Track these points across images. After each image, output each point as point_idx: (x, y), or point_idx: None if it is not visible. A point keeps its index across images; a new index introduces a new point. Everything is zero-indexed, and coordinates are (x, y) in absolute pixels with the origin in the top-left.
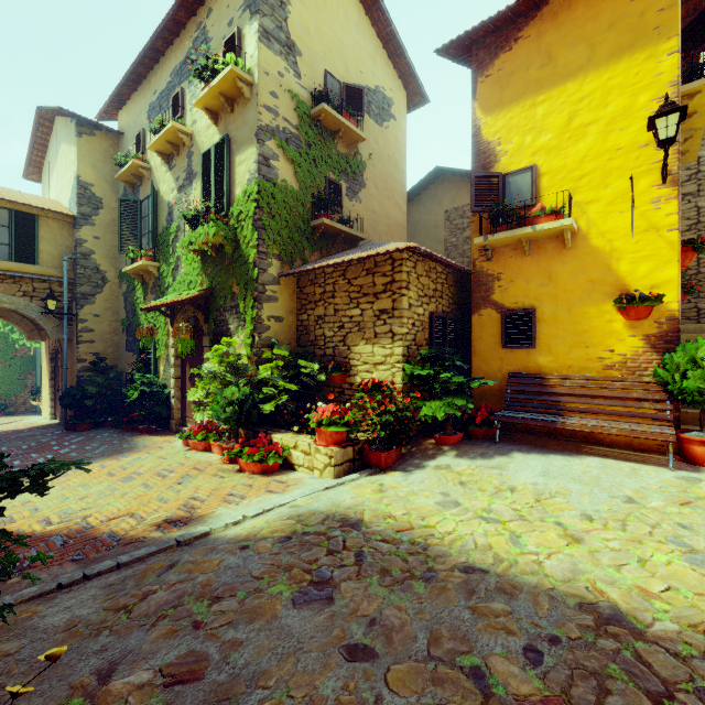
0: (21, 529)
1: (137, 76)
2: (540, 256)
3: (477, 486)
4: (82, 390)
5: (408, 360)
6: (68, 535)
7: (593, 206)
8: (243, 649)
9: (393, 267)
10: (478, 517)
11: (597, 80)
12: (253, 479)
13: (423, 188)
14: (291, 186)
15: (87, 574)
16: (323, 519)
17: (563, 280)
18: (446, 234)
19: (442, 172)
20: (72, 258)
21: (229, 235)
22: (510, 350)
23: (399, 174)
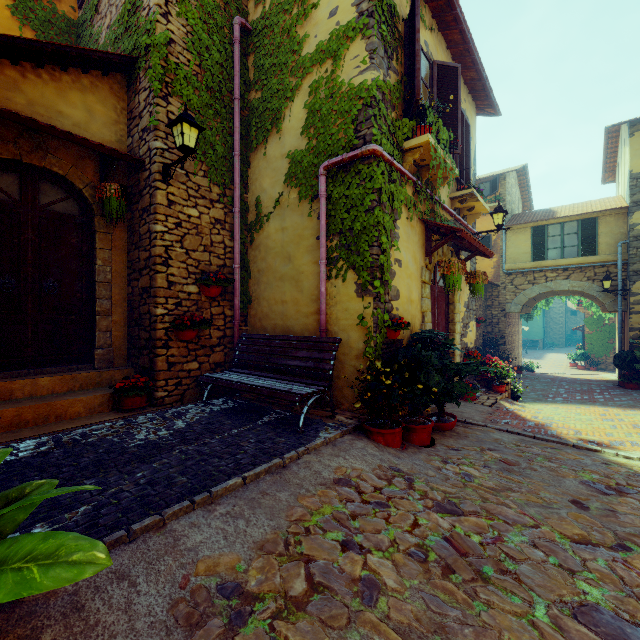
0: (521, 414)
1: None
2: None
3: None
4: (631, 354)
5: None
6: (535, 424)
7: None
8: (534, 472)
9: None
10: None
11: None
12: None
13: None
14: None
15: (519, 432)
16: None
17: None
18: None
19: None
20: (624, 243)
21: None
22: None
23: None
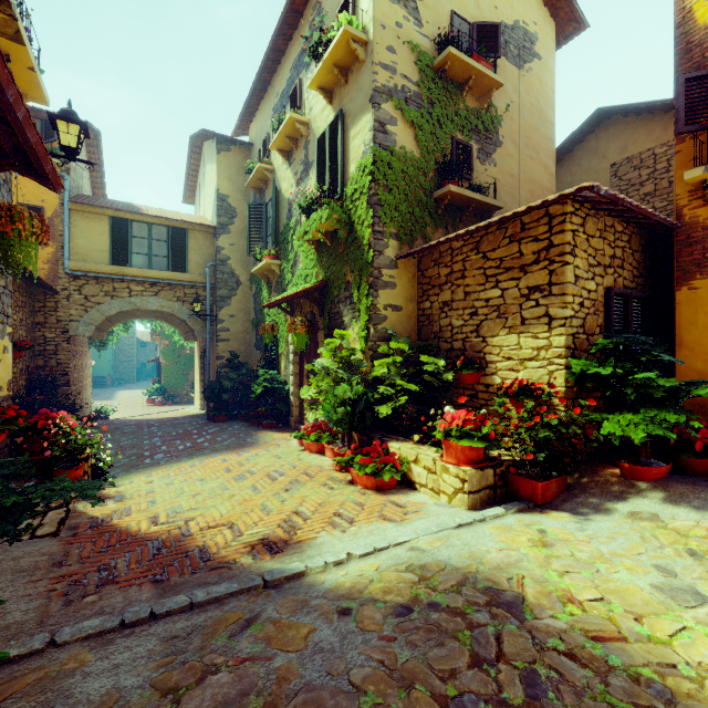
0: (130, 525)
1: (262, 83)
2: None
3: None
4: (219, 384)
5: (573, 354)
6: (165, 542)
7: None
8: None
9: (550, 226)
10: None
11: None
12: (365, 496)
13: (577, 142)
14: (410, 153)
15: (154, 612)
16: (458, 582)
17: None
18: None
19: (606, 114)
20: (213, 265)
21: (343, 217)
22: None
23: (545, 126)
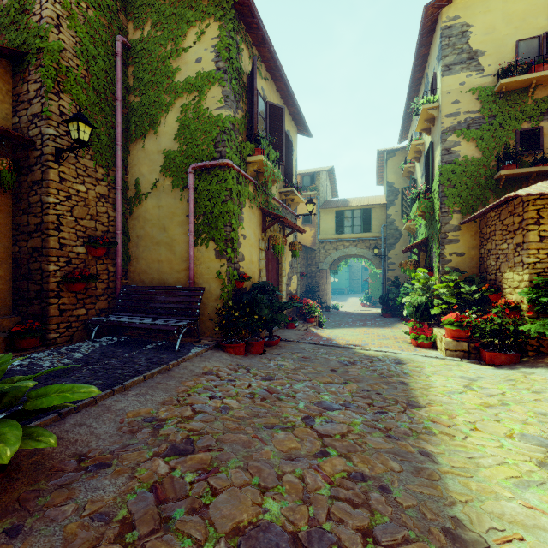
0: (321, 334)
1: (408, 115)
2: None
3: (515, 383)
4: (387, 296)
5: (538, 285)
6: (327, 339)
7: None
8: (317, 360)
9: (523, 208)
10: (465, 385)
11: None
12: (407, 346)
13: None
14: (471, 158)
15: (315, 343)
16: (392, 358)
17: None
18: None
19: None
20: (385, 226)
21: (428, 205)
22: None
23: None
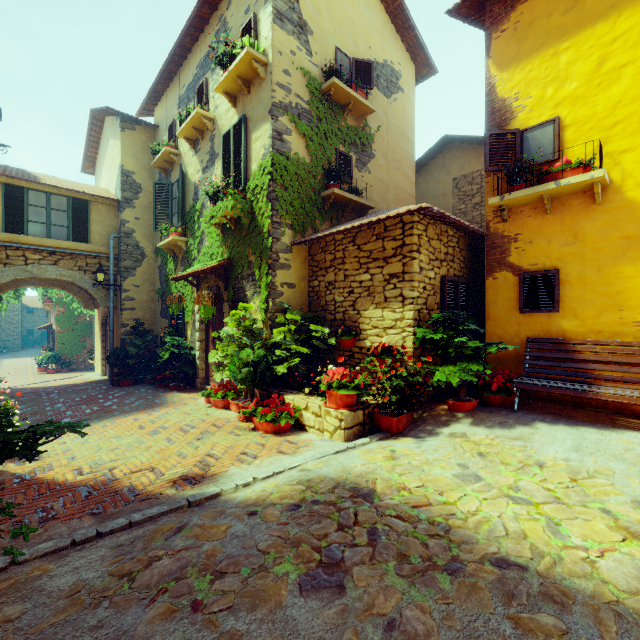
0: (56, 477)
1: (168, 73)
2: (563, 213)
3: (499, 458)
4: (124, 351)
5: (418, 324)
6: (94, 487)
7: (628, 155)
8: None
9: (404, 230)
10: (504, 495)
11: (634, 17)
12: (266, 438)
13: (431, 158)
14: (303, 159)
15: (100, 531)
16: (333, 486)
17: (591, 238)
18: (454, 201)
19: (450, 140)
20: (117, 237)
21: (246, 207)
22: (529, 314)
23: (407, 145)
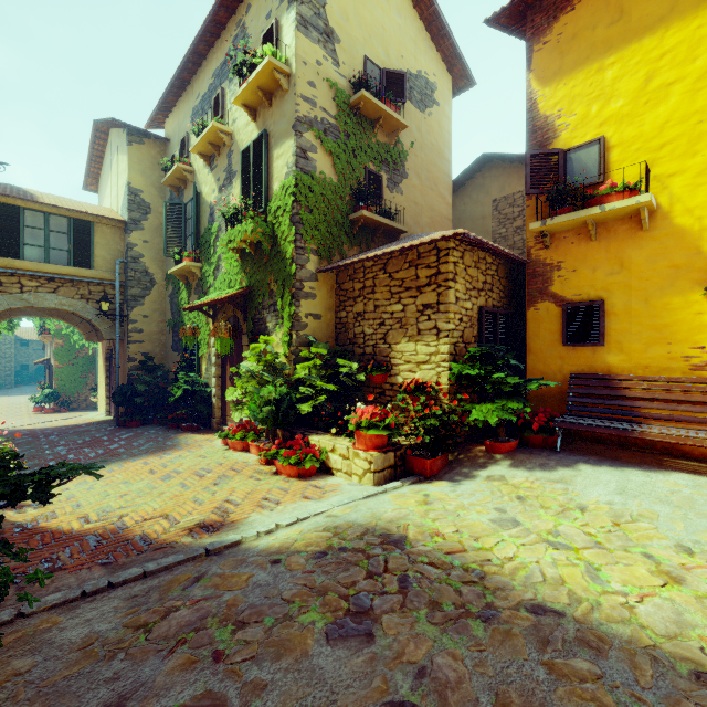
0: (60, 526)
1: (181, 82)
2: (609, 240)
3: (538, 502)
4: (132, 388)
5: (454, 359)
6: (103, 536)
7: (677, 179)
8: (267, 695)
9: (438, 257)
10: (543, 540)
11: (682, 31)
12: (289, 483)
13: (468, 178)
14: (329, 179)
15: (112, 582)
16: (362, 533)
17: (638, 266)
18: (494, 224)
19: (489, 159)
20: (123, 262)
21: (267, 231)
22: (572, 348)
23: (442, 163)
